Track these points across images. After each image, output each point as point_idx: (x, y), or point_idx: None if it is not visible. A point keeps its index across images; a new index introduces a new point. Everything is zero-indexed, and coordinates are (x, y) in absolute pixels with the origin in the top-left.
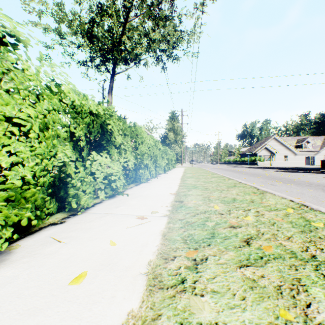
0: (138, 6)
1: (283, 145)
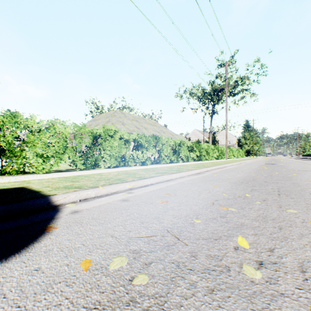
0: None
1: None
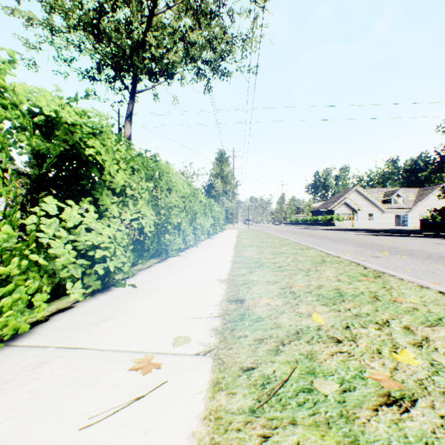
0: None
1: (367, 199)
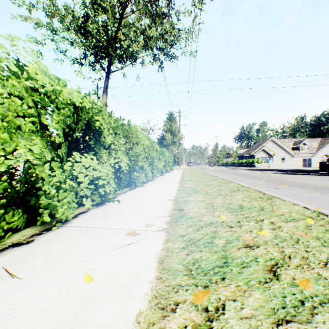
0: (135, 2)
1: (280, 147)
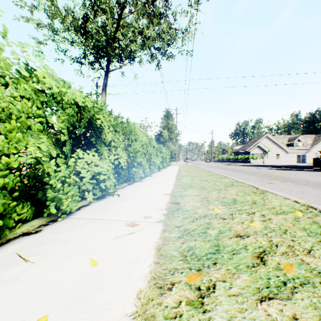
0: (133, 3)
1: (275, 143)
